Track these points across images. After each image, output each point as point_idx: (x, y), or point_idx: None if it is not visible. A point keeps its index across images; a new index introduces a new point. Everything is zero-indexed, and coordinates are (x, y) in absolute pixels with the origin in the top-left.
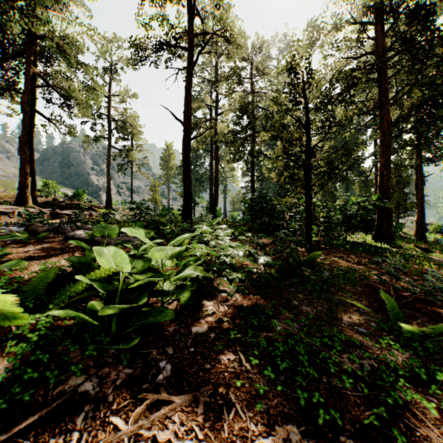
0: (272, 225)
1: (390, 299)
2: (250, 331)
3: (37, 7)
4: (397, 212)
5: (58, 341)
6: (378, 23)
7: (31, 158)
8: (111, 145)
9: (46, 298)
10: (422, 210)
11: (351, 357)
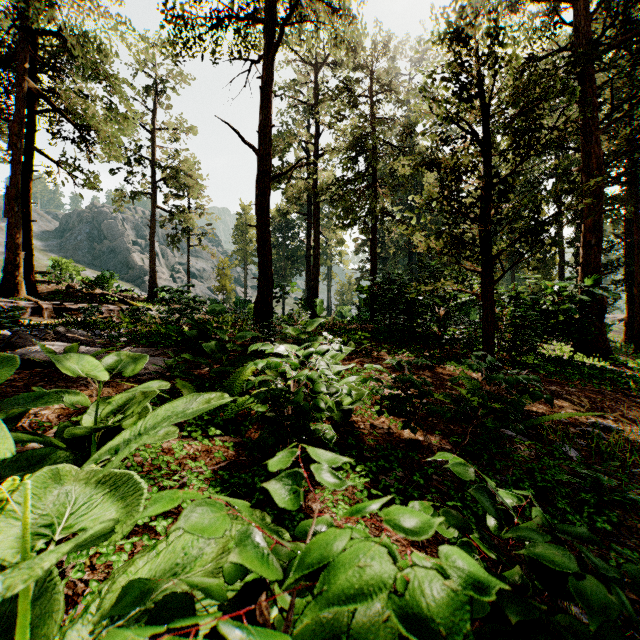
0: (409, 328)
1: None
2: None
3: None
4: None
5: None
6: None
7: (27, 223)
8: (156, 205)
9: None
10: None
11: None
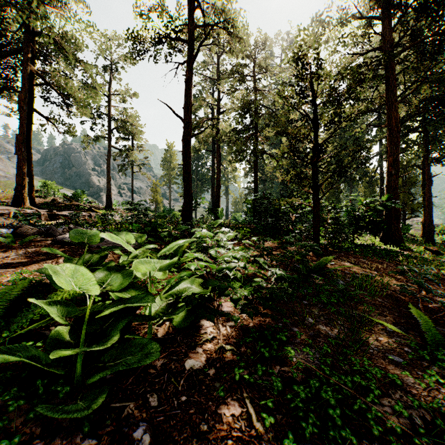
0: (276, 226)
1: (422, 316)
2: (260, 367)
3: (33, 3)
4: (403, 213)
5: (1, 389)
6: (385, 18)
7: (29, 158)
8: (111, 145)
9: (3, 321)
10: (430, 210)
11: (397, 408)
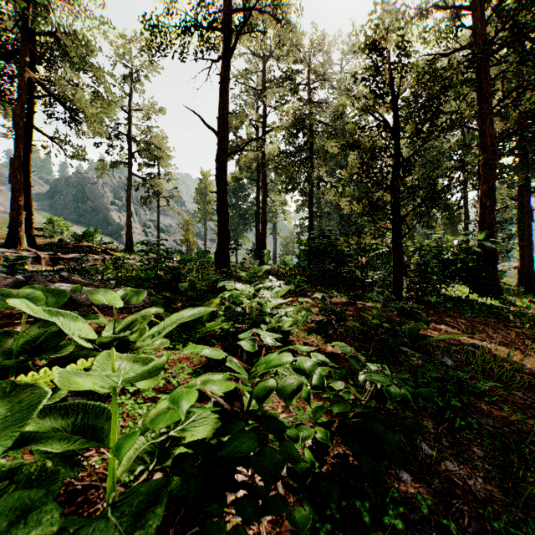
0: (338, 274)
1: None
2: None
3: None
4: None
5: None
6: (477, 6)
7: (27, 188)
8: (132, 173)
9: None
10: (530, 253)
11: None
